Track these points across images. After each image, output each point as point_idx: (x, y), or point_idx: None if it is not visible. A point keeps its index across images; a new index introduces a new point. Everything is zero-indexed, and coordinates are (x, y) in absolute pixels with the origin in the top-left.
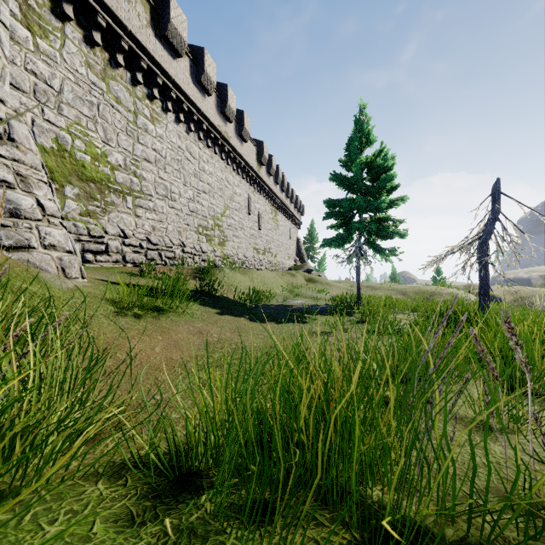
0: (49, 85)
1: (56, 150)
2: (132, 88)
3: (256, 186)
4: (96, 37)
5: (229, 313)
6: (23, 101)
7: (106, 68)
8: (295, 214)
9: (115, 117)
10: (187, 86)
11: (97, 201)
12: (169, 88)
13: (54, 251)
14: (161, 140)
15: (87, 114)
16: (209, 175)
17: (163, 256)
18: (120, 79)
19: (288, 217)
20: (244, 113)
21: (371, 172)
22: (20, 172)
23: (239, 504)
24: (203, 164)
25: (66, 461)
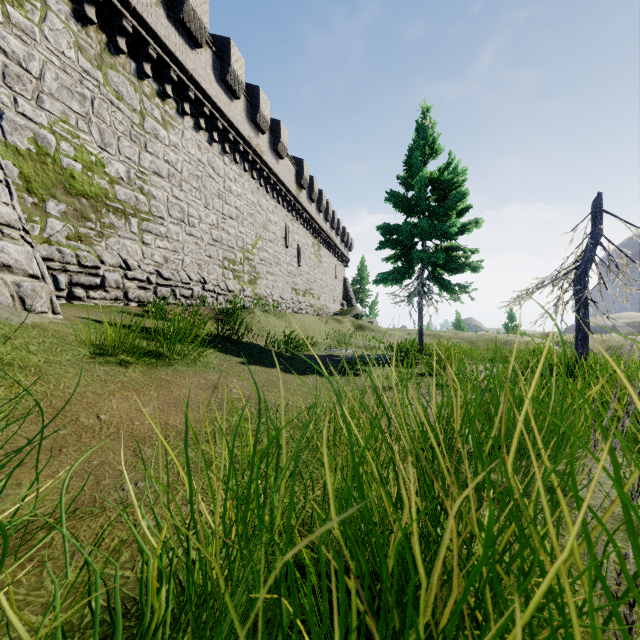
0: (25, 68)
1: (34, 153)
2: (138, 81)
3: (295, 213)
4: (89, 12)
5: (257, 363)
6: None
7: (102, 54)
8: (342, 249)
9: (115, 117)
10: (209, 85)
11: (91, 222)
12: (185, 86)
13: (8, 274)
14: (176, 150)
15: (77, 110)
16: (237, 197)
17: (177, 294)
18: (122, 69)
19: (333, 252)
20: (281, 123)
21: (437, 190)
22: None
23: None
24: (230, 183)
25: None
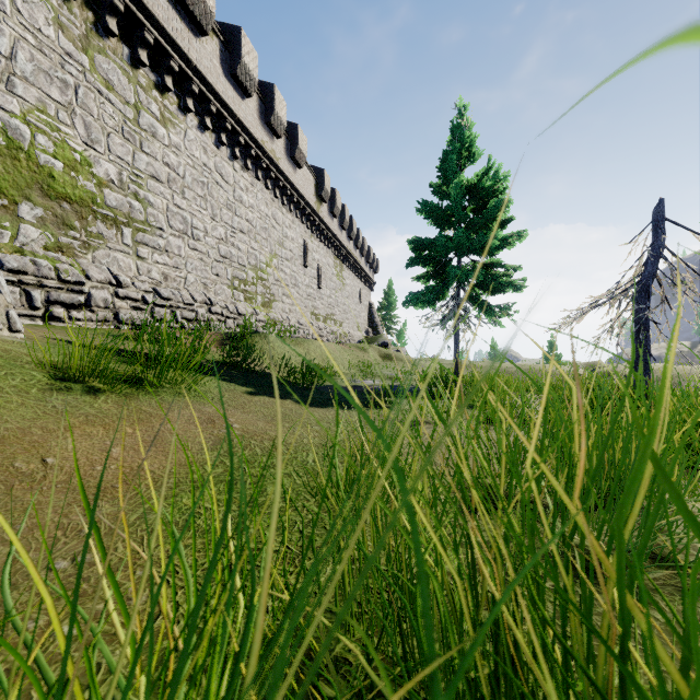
0: None
1: (4, 146)
2: (132, 70)
3: (315, 229)
4: None
5: (268, 393)
6: None
7: (89, 34)
8: (367, 270)
9: (104, 110)
10: (216, 79)
11: (74, 230)
12: (188, 79)
13: None
14: (177, 152)
15: (57, 98)
16: (249, 209)
17: (178, 316)
18: (112, 55)
19: (357, 274)
20: (298, 127)
21: (475, 199)
22: None
23: None
24: (241, 193)
25: None
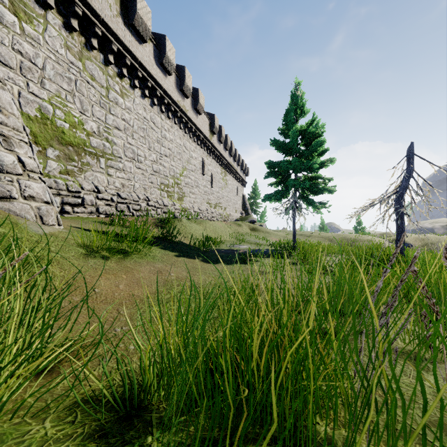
0: (33, 63)
1: (39, 118)
2: (104, 67)
3: (209, 151)
4: (74, 23)
5: (185, 256)
6: (10, 76)
7: (82, 50)
8: (241, 175)
9: (90, 92)
10: (151, 67)
11: (75, 162)
12: (135, 69)
13: (33, 202)
14: (129, 112)
15: (66, 88)
16: (170, 142)
17: (130, 209)
18: (94, 60)
19: (235, 177)
20: (199, 91)
21: (305, 138)
22: (2, 132)
23: (187, 443)
24: (165, 133)
25: (20, 396)
